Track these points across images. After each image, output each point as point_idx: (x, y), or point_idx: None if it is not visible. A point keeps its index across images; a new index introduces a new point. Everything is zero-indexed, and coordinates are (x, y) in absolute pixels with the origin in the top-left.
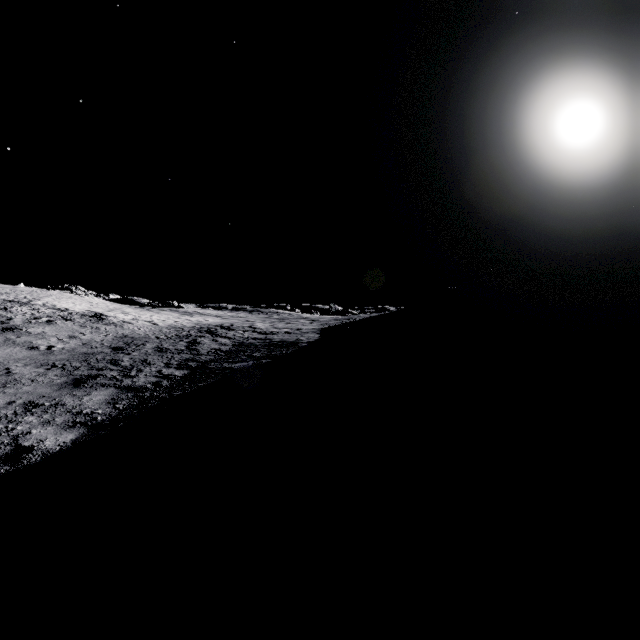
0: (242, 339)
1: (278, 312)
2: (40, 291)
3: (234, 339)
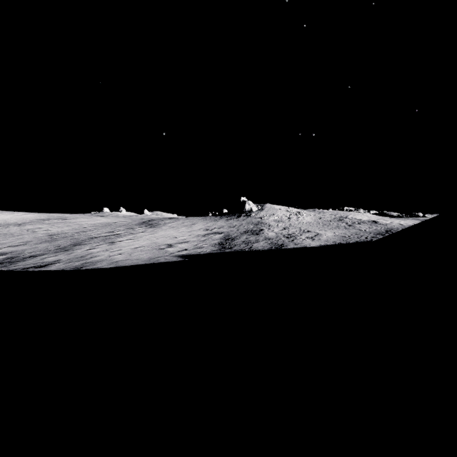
0: None
1: None
2: (346, 212)
3: None
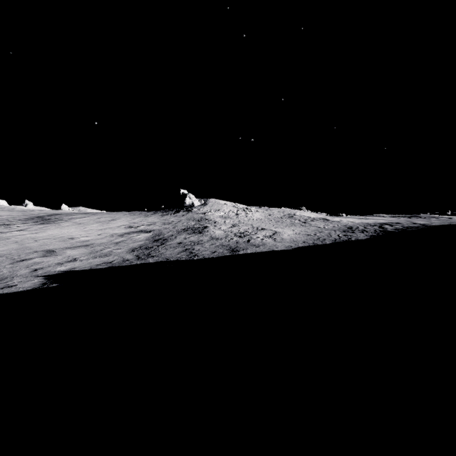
0: (407, 226)
1: (436, 217)
2: (292, 210)
3: (402, 226)
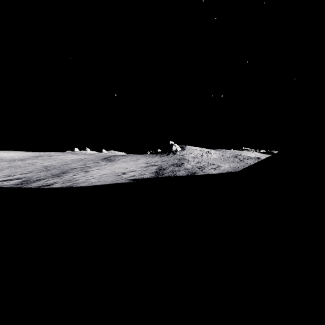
0: None
1: None
2: (241, 151)
3: None
